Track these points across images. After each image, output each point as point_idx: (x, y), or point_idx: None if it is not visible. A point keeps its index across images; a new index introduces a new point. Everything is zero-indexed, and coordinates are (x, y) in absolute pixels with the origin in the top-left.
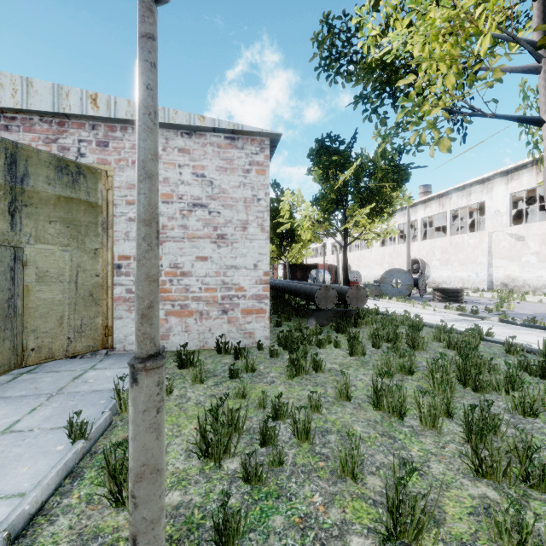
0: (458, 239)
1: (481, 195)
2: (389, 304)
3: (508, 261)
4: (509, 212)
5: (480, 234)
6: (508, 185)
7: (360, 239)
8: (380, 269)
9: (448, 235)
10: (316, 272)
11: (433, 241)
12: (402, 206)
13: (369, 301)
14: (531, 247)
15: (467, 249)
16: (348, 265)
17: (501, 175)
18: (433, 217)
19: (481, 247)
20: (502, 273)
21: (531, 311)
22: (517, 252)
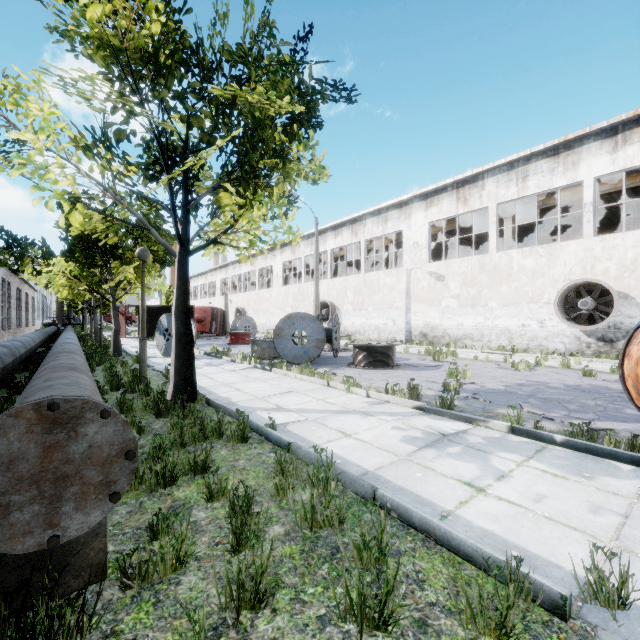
0: (373, 277)
1: (399, 223)
2: (286, 382)
3: (428, 305)
4: (429, 245)
5: (398, 271)
6: (428, 212)
7: (223, 243)
8: (282, 314)
9: (362, 272)
10: (168, 319)
11: (345, 278)
12: (308, 182)
13: (253, 374)
14: (451, 289)
15: (384, 290)
16: (243, 310)
17: (420, 198)
18: (344, 250)
19: (399, 288)
20: (421, 320)
21: (495, 382)
22: (437, 295)
